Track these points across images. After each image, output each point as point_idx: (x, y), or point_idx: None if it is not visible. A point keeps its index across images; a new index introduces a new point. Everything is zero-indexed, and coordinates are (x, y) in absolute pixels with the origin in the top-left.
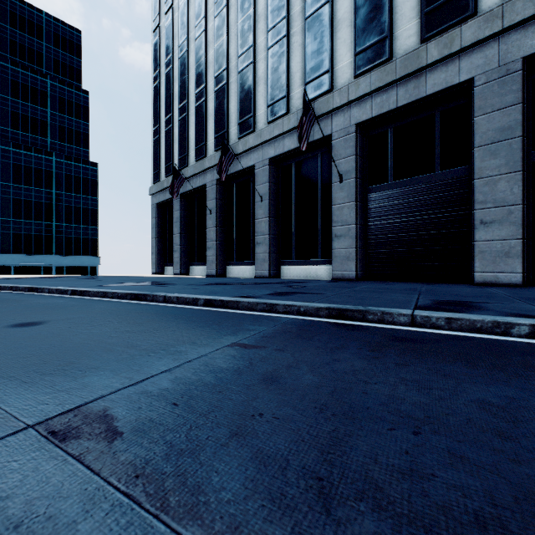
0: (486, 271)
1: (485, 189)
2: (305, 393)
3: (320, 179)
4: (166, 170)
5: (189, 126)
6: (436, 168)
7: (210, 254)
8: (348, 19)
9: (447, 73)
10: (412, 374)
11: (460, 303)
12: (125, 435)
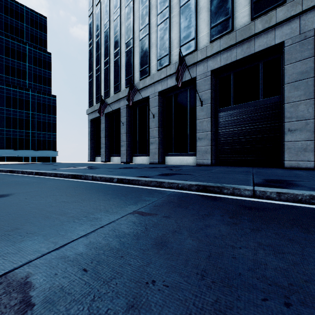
0: (292, 160)
1: (291, 109)
2: (188, 258)
3: (189, 104)
4: (97, 99)
5: (110, 73)
6: (260, 97)
7: (122, 149)
8: (206, 7)
9: (267, 39)
10: (265, 238)
11: (281, 181)
12: (35, 308)
